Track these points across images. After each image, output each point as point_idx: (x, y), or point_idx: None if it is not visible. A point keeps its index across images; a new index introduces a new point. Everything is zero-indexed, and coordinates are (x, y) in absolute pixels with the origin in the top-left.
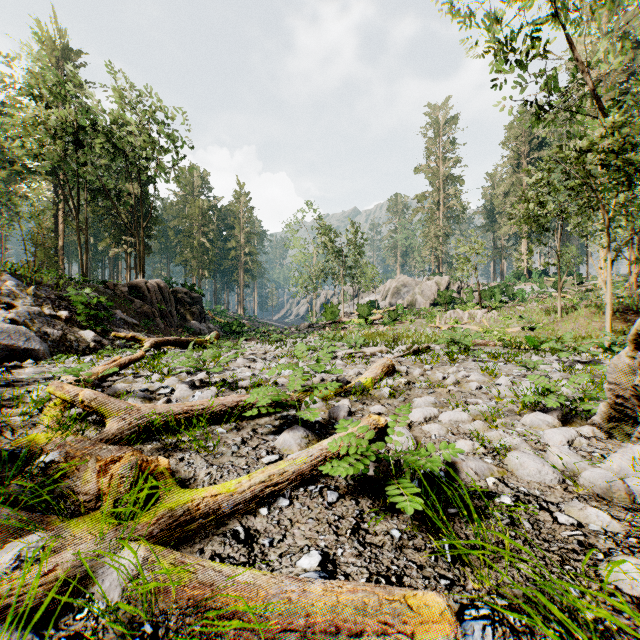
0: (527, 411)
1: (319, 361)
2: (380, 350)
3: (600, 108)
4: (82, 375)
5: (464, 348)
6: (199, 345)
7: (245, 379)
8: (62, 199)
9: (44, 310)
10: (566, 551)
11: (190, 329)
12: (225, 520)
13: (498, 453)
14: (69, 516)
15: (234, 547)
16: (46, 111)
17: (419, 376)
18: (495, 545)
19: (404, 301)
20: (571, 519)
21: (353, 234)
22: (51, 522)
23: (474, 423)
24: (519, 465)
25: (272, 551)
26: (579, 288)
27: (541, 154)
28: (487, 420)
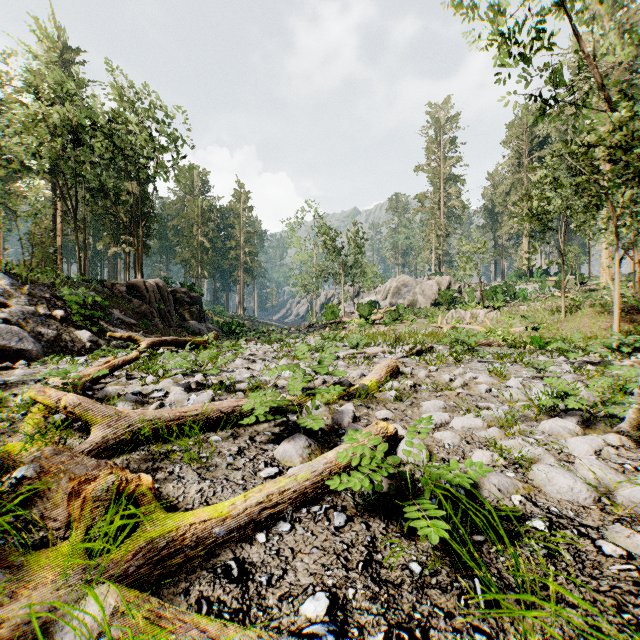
0: (543, 416)
1: (321, 362)
2: (382, 350)
3: (608, 103)
4: (70, 377)
5: (468, 348)
6: (197, 345)
7: (243, 381)
8: (60, 198)
9: (39, 310)
10: (619, 592)
11: (189, 329)
12: (216, 550)
13: (520, 465)
14: (36, 545)
15: (225, 587)
16: (43, 108)
17: (425, 378)
18: (533, 583)
19: (405, 301)
20: (618, 549)
21: (353, 233)
22: (9, 556)
23: (489, 430)
24: (547, 480)
25: (270, 592)
26: (581, 288)
27: (542, 153)
28: (503, 427)
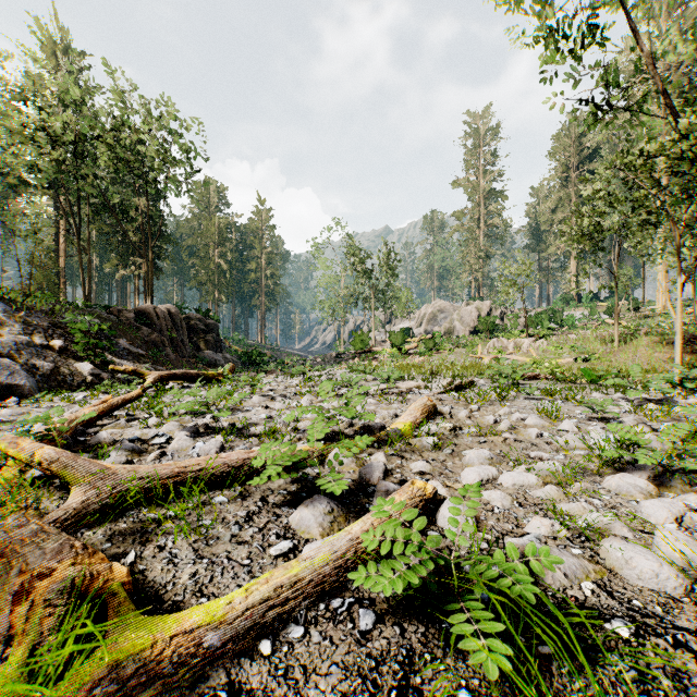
0: (606, 469)
1: (347, 403)
2: (417, 385)
3: (669, 108)
4: (57, 422)
5: (513, 383)
6: (211, 379)
7: (260, 423)
8: (62, 215)
9: (35, 339)
10: None
11: (204, 359)
12: (204, 671)
13: (587, 538)
14: None
15: None
16: (43, 117)
17: (466, 419)
18: None
19: (441, 328)
20: None
21: (385, 254)
22: None
23: (546, 489)
24: (623, 562)
25: None
26: (635, 314)
27: (592, 166)
28: (562, 484)
